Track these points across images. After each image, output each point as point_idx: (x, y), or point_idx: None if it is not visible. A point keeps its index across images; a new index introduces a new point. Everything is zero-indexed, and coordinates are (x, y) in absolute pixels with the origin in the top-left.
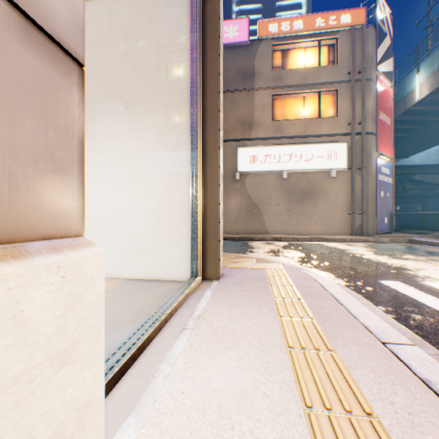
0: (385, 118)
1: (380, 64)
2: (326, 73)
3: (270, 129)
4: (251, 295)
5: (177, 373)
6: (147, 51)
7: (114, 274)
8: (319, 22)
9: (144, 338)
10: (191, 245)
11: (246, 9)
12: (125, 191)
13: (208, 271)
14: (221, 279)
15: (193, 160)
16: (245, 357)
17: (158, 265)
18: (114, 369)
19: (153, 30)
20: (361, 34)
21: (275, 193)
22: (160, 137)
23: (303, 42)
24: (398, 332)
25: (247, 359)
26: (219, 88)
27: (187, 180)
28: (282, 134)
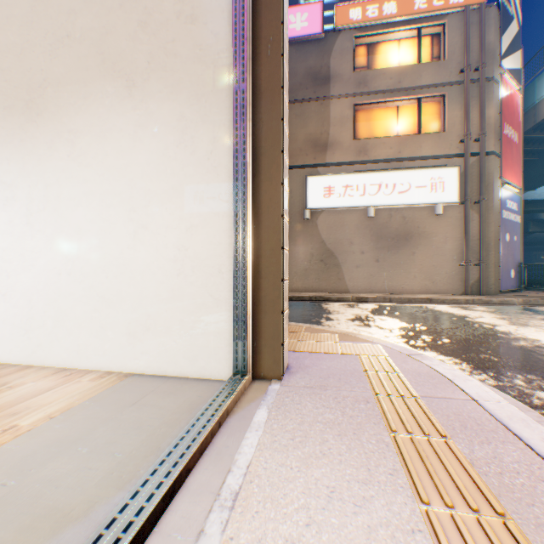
0: (511, 133)
1: (505, 58)
2: (429, 73)
3: (351, 150)
4: (343, 422)
5: None
6: None
7: (107, 365)
8: (419, 3)
9: None
10: (233, 320)
11: None
12: (125, 227)
13: (263, 364)
14: (286, 378)
15: (236, 172)
16: None
17: (178, 351)
18: None
19: None
20: (478, 16)
21: (358, 236)
22: (181, 135)
23: (397, 31)
24: None
25: None
26: (282, 47)
27: (227, 206)
28: (367, 156)
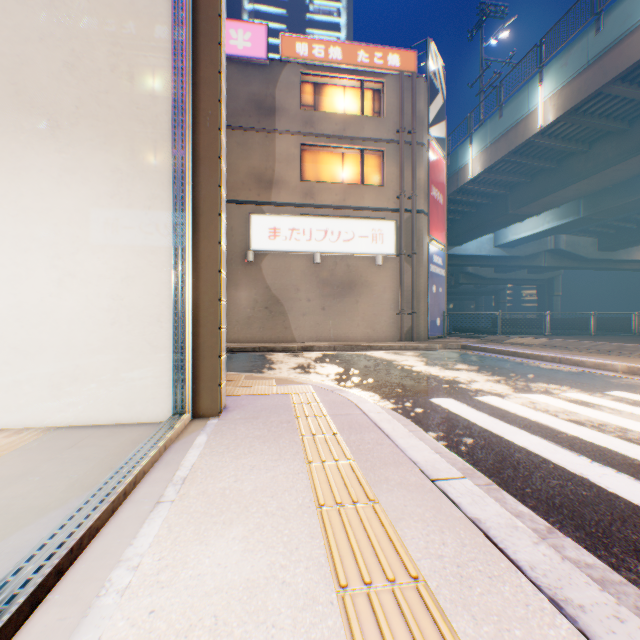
0: (437, 195)
1: (432, 126)
2: (371, 127)
3: (298, 192)
4: (268, 435)
5: (143, 581)
6: (91, 38)
7: (23, 422)
8: (362, 57)
9: (81, 532)
10: (173, 365)
11: (264, 12)
12: (46, 273)
13: (203, 404)
14: (224, 414)
15: (176, 230)
16: (257, 531)
17: (113, 399)
18: (17, 601)
19: (103, 5)
20: (411, 84)
21: (305, 283)
22: (117, 187)
23: (342, 78)
24: (450, 462)
25: (261, 535)
26: (221, 122)
27: (167, 260)
28: (314, 200)
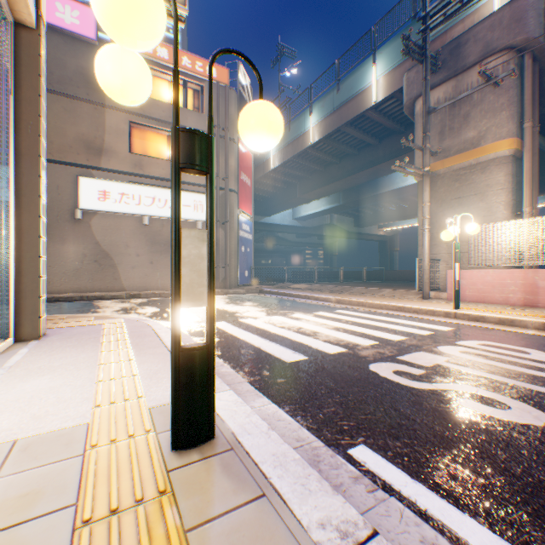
0: (246, 179)
1: None
2: (194, 119)
3: (129, 162)
4: (78, 344)
5: None
6: None
7: None
8: (186, 62)
9: None
10: None
11: None
12: None
13: (25, 332)
14: (44, 338)
15: (1, 206)
16: (60, 375)
17: None
18: None
19: None
20: (225, 93)
21: (135, 240)
22: None
23: (169, 74)
24: None
25: (62, 376)
26: (41, 131)
27: None
28: (144, 171)
